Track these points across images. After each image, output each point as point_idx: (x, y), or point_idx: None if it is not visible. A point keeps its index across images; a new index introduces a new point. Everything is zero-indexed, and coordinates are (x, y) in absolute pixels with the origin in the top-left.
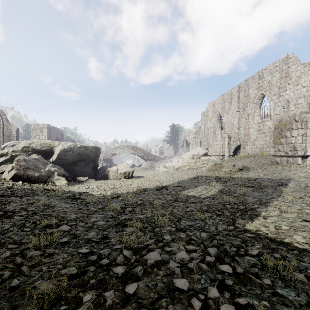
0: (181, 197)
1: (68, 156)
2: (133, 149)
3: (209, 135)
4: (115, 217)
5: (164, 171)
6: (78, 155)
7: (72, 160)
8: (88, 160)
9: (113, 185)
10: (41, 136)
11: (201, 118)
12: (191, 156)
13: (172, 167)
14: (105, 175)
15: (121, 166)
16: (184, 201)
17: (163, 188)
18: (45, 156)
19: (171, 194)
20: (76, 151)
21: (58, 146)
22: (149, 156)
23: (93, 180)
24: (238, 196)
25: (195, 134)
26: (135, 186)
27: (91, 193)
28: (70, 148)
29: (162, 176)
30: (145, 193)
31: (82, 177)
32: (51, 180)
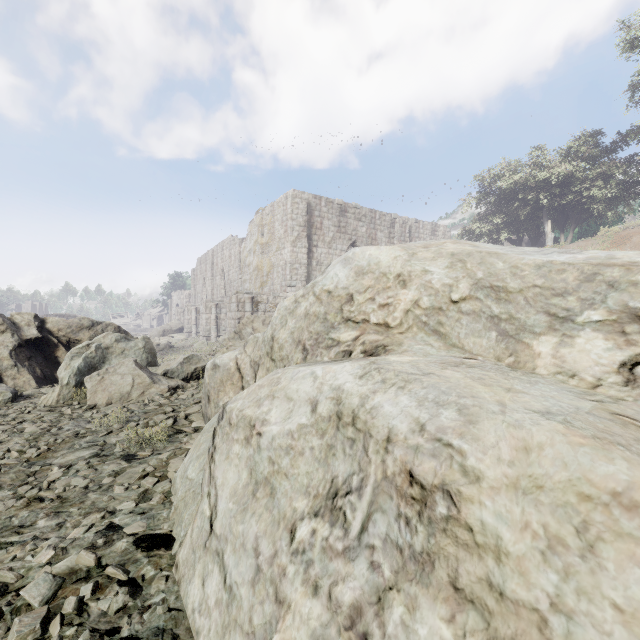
0: None
1: None
2: None
3: (198, 302)
4: None
5: None
6: None
7: None
8: None
9: None
10: None
11: (192, 277)
12: (161, 333)
13: None
14: None
15: None
16: None
17: None
18: None
19: None
20: None
21: None
22: None
23: None
24: None
25: (190, 298)
26: None
27: None
28: None
29: None
30: None
31: None
32: None
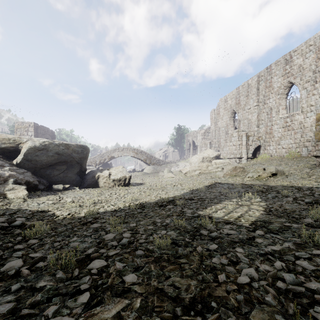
0: (206, 224)
1: (41, 157)
2: (134, 152)
3: (220, 135)
4: (37, 314)
5: (169, 177)
6: (56, 155)
7: (47, 161)
8: (71, 162)
9: (99, 196)
10: (26, 136)
11: (211, 117)
12: (200, 159)
13: (178, 172)
14: (94, 182)
15: (115, 170)
16: (215, 237)
17: (171, 203)
18: (8, 156)
19: (184, 216)
20: (52, 150)
21: (27, 143)
22: (152, 160)
23: (76, 188)
24: (318, 226)
25: (204, 135)
26: (129, 198)
27: (53, 214)
28: (43, 146)
29: (167, 182)
30: (142, 212)
31: (63, 184)
32: (0, 191)
